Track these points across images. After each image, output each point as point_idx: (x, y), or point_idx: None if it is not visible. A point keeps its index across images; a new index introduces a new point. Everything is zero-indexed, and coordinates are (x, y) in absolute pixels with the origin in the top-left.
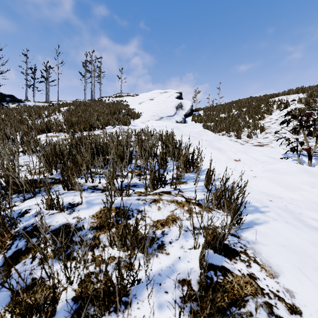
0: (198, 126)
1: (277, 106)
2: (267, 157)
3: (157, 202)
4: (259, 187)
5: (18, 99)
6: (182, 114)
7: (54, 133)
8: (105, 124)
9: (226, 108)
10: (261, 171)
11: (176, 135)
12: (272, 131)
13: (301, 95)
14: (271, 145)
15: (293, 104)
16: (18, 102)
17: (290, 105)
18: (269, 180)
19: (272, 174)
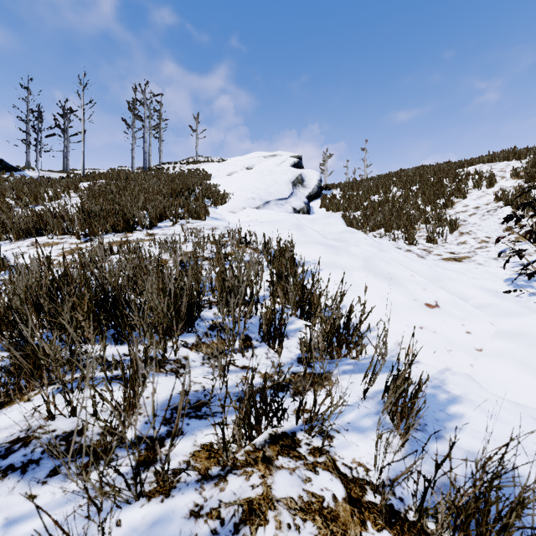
0: (338, 221)
1: (475, 182)
2: (484, 291)
3: (259, 524)
4: (502, 387)
5: (10, 165)
6: (303, 194)
7: (51, 238)
8: (157, 218)
9: (381, 185)
10: (490, 335)
11: (297, 242)
12: (471, 231)
13: (515, 163)
14: (476, 260)
15: (504, 179)
16: (10, 171)
17: (497, 180)
18: (521, 366)
19: (523, 348)
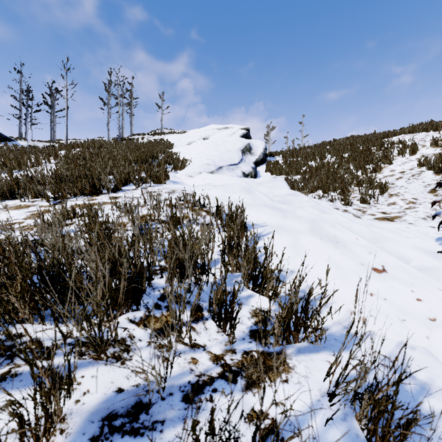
0: (282, 184)
1: (400, 150)
2: (423, 252)
3: None
4: None
5: (5, 136)
6: (251, 160)
7: (23, 201)
8: (121, 182)
9: (317, 152)
10: (441, 302)
11: (247, 205)
12: (399, 193)
13: (433, 133)
14: (406, 219)
15: (424, 147)
16: (4, 141)
17: (419, 149)
18: None
19: None
